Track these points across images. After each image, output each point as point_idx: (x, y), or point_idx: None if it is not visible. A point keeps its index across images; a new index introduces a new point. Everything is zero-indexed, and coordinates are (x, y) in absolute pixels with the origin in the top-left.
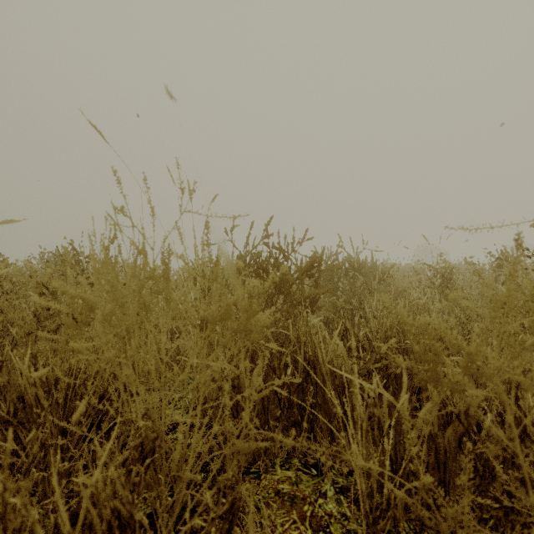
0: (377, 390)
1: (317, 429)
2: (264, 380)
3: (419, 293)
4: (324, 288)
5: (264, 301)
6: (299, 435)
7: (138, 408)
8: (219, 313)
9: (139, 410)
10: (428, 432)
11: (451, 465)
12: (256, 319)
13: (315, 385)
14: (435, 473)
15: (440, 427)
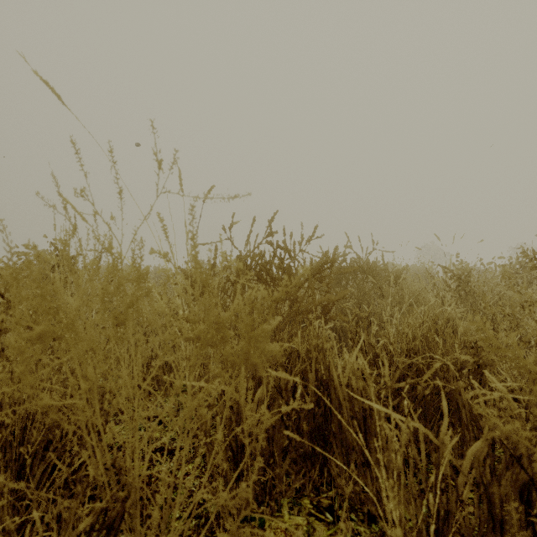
0: (411, 424)
1: (333, 465)
2: (268, 404)
3: (435, 297)
4: (339, 294)
5: (267, 308)
6: (309, 469)
7: (100, 462)
8: (209, 335)
9: (103, 463)
10: (478, 479)
11: (511, 524)
12: (261, 346)
13: (329, 410)
14: (489, 533)
15: (493, 473)
